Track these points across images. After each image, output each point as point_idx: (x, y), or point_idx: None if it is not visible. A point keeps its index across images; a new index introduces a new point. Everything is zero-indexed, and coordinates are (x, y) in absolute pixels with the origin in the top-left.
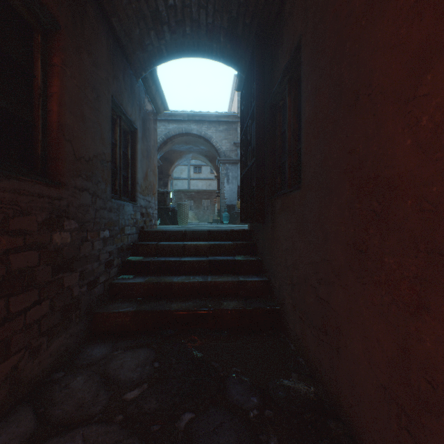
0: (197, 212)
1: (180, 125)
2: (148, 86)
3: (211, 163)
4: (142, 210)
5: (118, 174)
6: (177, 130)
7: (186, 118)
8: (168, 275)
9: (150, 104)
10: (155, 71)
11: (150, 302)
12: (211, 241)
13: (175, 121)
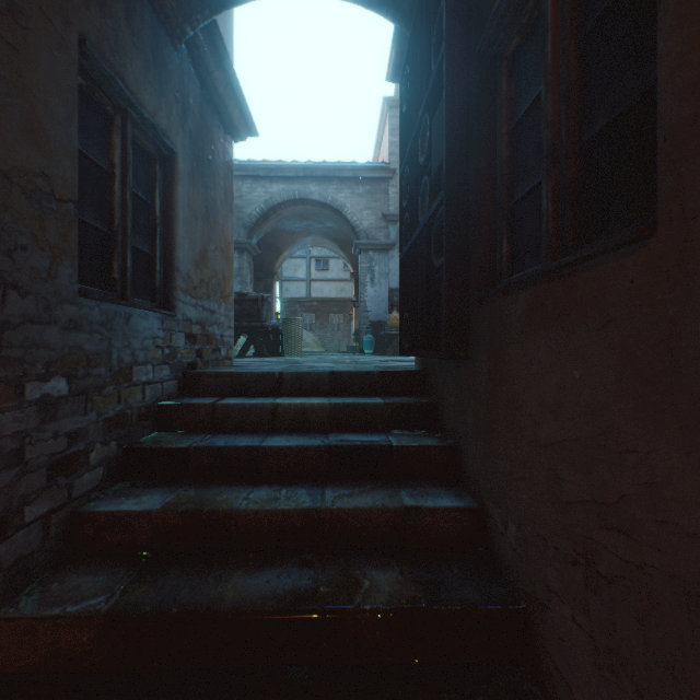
0: (321, 335)
1: (291, 185)
2: (205, 69)
3: (344, 252)
4: (191, 329)
5: (120, 244)
6: (285, 193)
7: (300, 173)
8: (229, 482)
9: (214, 113)
10: (219, 32)
11: (165, 572)
12: (337, 396)
13: (282, 179)
